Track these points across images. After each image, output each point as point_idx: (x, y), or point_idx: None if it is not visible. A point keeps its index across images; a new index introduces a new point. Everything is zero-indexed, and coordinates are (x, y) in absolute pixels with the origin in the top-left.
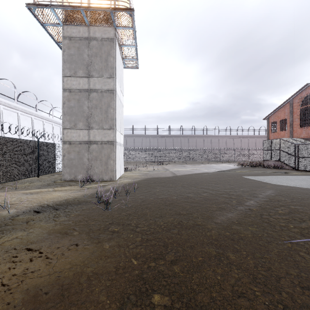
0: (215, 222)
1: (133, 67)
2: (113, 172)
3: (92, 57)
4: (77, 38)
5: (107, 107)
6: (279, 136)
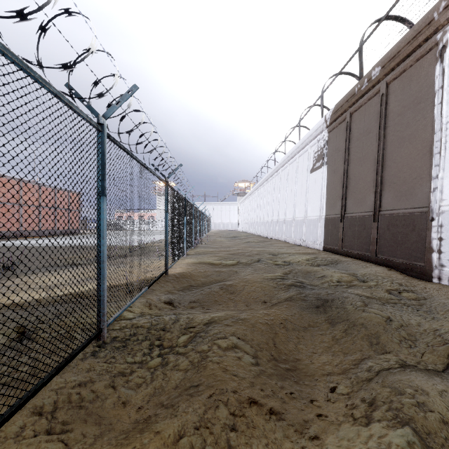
0: None
1: None
2: None
3: None
4: None
5: None
6: None
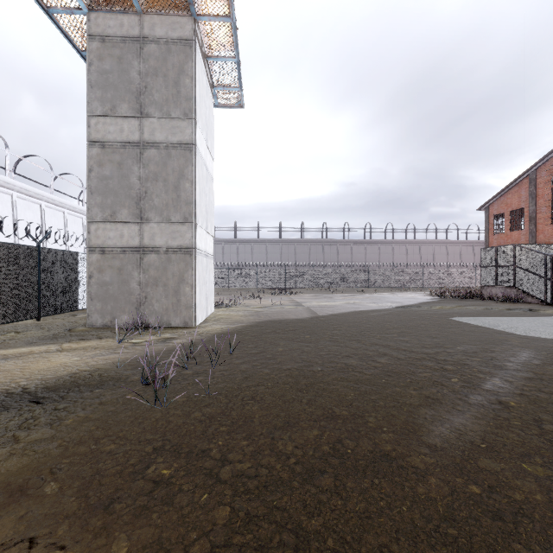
0: (427, 444)
1: (234, 104)
2: (191, 309)
3: (147, 77)
4: (118, 38)
5: (178, 178)
6: (508, 241)
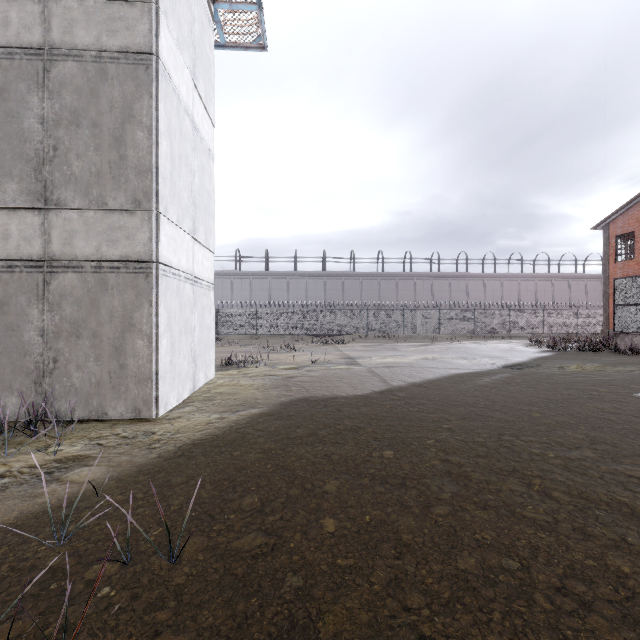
0: None
1: (251, 43)
2: (147, 384)
3: None
4: None
5: (121, 120)
6: None
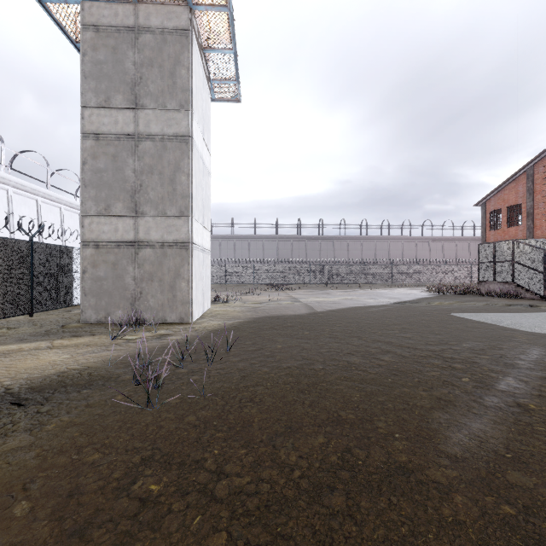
0: (446, 454)
1: (231, 98)
2: (187, 305)
3: (142, 67)
4: (112, 28)
5: (174, 171)
6: (505, 237)
